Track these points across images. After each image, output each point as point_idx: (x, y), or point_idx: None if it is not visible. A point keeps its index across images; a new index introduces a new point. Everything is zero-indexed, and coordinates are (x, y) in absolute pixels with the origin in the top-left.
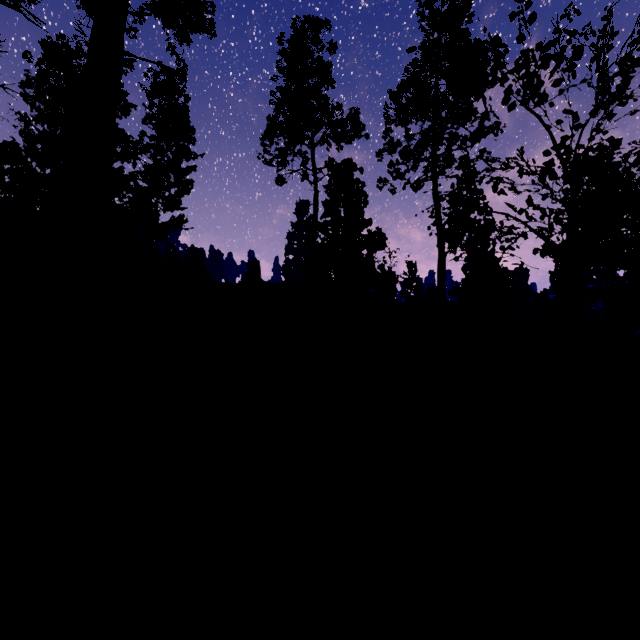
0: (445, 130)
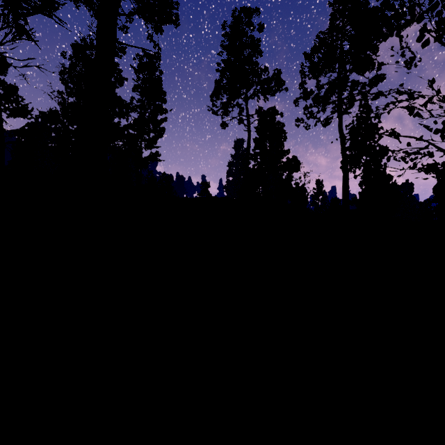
0: (348, 79)
